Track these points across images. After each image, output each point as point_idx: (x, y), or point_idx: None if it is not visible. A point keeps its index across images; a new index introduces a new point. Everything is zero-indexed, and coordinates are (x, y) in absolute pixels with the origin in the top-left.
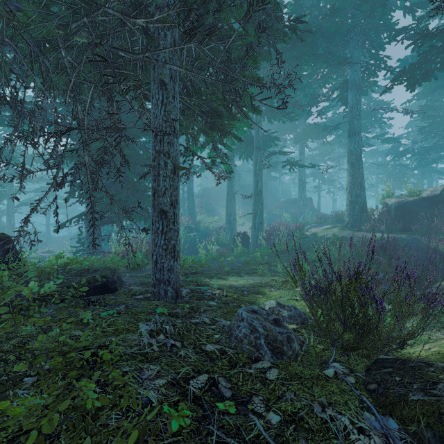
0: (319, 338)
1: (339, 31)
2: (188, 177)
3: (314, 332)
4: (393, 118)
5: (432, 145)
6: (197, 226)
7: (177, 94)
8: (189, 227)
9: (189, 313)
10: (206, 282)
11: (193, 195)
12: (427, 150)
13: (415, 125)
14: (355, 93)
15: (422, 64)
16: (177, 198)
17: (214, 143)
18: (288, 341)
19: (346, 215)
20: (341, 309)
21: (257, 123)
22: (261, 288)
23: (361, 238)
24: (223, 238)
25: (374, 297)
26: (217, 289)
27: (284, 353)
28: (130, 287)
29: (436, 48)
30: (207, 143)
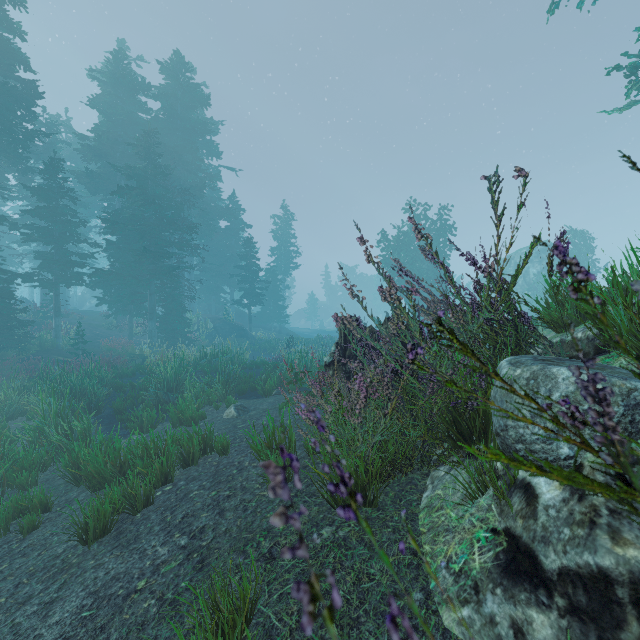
0: None
1: None
2: None
3: None
4: None
5: None
6: None
7: None
8: None
9: None
10: None
11: None
12: None
13: None
14: None
15: None
16: None
17: None
18: None
19: None
20: None
21: None
22: None
23: None
24: None
25: None
26: None
27: None
28: None
29: None
30: None
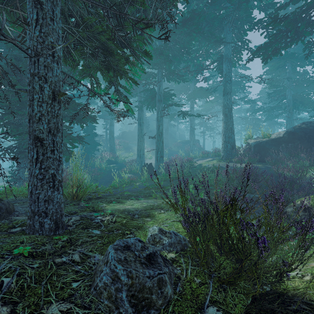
0: (197, 269)
1: (217, 18)
2: (87, 112)
3: (192, 261)
4: (251, 86)
5: (275, 105)
6: (116, 159)
7: (58, 18)
8: (109, 160)
9: (61, 248)
10: (102, 207)
11: (113, 136)
12: (272, 109)
13: (264, 92)
14: (228, 64)
15: (272, 43)
16: (58, 125)
17: (116, 87)
18: (160, 286)
19: (222, 151)
20: (218, 234)
21: (159, 81)
22: (152, 211)
23: (231, 167)
24: (135, 168)
25: (255, 234)
26: (109, 215)
27: (152, 305)
28: (14, 218)
29: (282, 32)
30: (109, 87)
